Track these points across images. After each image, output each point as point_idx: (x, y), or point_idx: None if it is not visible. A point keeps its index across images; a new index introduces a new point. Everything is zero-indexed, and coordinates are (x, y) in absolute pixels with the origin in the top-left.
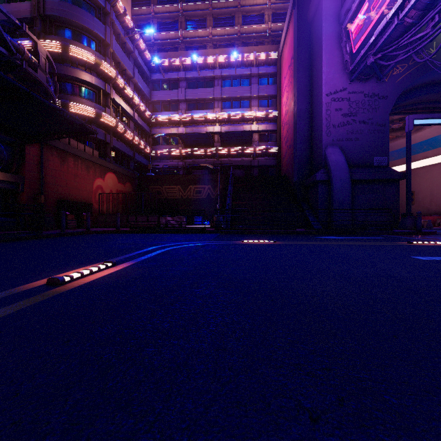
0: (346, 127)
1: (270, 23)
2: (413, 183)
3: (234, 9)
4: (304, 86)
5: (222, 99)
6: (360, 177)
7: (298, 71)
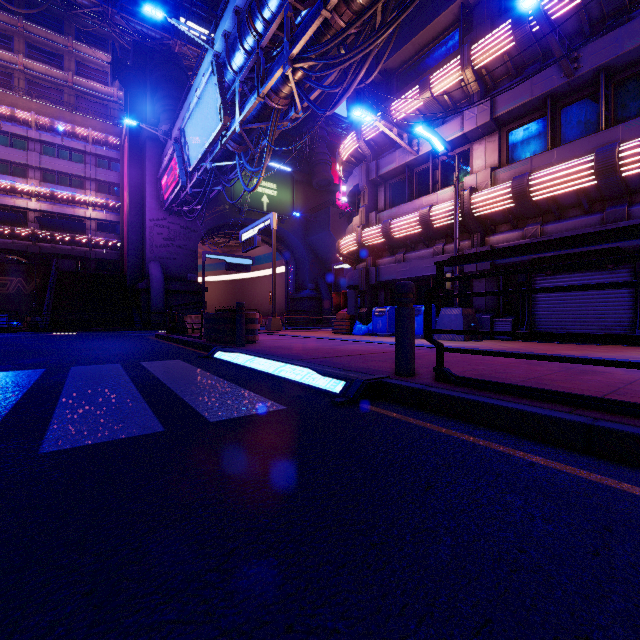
0: (167, 249)
1: (117, 90)
2: (252, 289)
3: (63, 48)
4: (136, 202)
5: (42, 169)
6: (175, 288)
7: (130, 186)
